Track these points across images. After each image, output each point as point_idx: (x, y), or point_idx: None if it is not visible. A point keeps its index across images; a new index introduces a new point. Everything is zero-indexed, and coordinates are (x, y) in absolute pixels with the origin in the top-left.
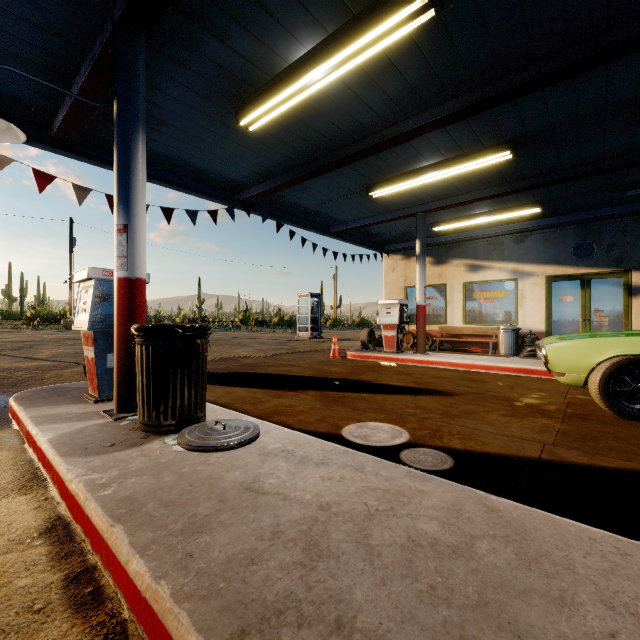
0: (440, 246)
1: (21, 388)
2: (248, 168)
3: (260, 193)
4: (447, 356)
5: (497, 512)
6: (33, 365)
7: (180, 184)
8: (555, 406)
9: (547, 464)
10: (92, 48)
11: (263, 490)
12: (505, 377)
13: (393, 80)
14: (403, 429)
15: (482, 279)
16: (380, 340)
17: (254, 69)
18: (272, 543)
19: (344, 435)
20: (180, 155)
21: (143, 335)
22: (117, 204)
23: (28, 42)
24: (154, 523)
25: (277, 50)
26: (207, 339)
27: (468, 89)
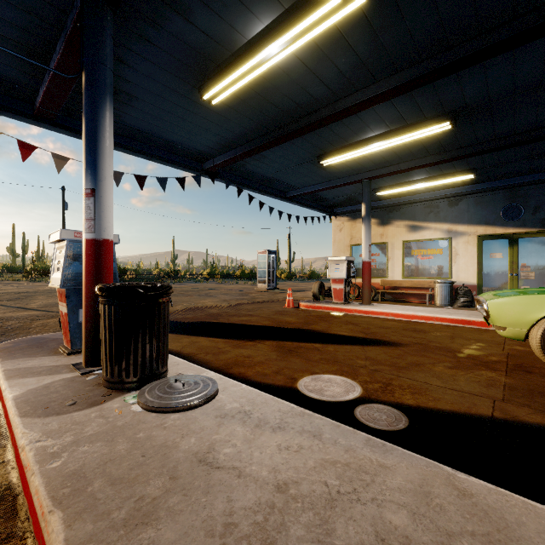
0: (382, 209)
1: (9, 337)
2: (212, 140)
3: (223, 162)
4: (390, 307)
5: (470, 497)
6: (24, 315)
7: (152, 154)
8: (496, 358)
9: (502, 424)
10: (65, 26)
11: (217, 463)
12: (444, 327)
13: (344, 55)
14: (355, 382)
15: (419, 238)
16: (329, 291)
17: (215, 45)
18: (223, 542)
19: (299, 389)
20: (151, 128)
21: (105, 295)
22: (85, 170)
23: (6, 21)
24: (97, 509)
25: (236, 26)
26: (169, 298)
27: (414, 63)
